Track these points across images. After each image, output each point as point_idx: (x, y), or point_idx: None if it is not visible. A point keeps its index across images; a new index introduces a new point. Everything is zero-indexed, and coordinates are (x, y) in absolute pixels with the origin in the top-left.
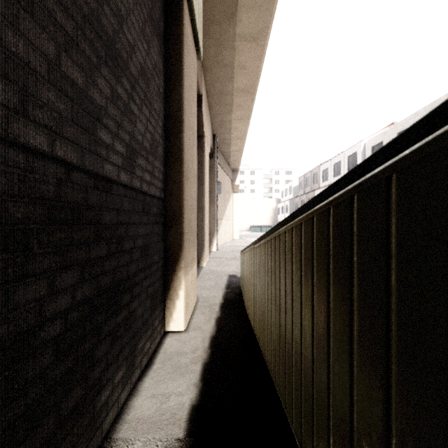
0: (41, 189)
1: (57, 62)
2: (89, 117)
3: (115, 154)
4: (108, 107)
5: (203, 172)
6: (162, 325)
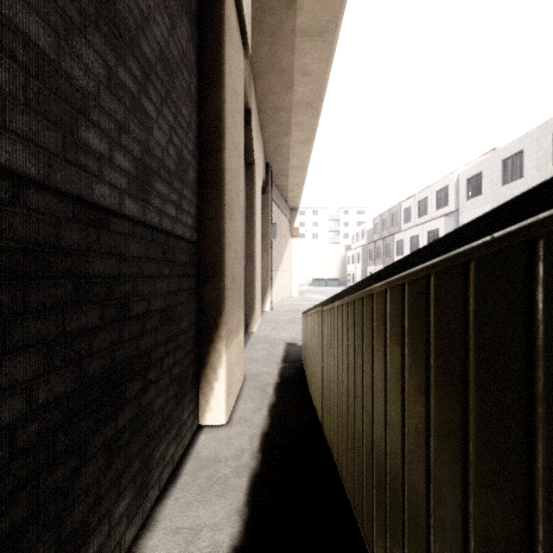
0: None
1: None
2: (63, 105)
3: (114, 170)
4: (102, 96)
5: (253, 210)
6: (194, 418)
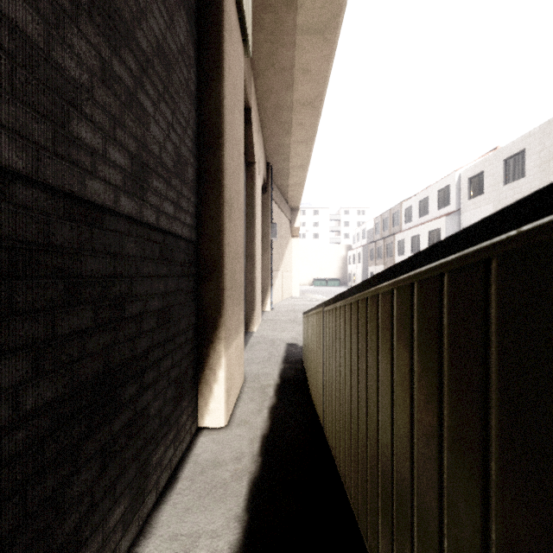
0: None
1: None
2: (53, 97)
3: (108, 166)
4: (96, 89)
5: (253, 209)
6: (193, 420)
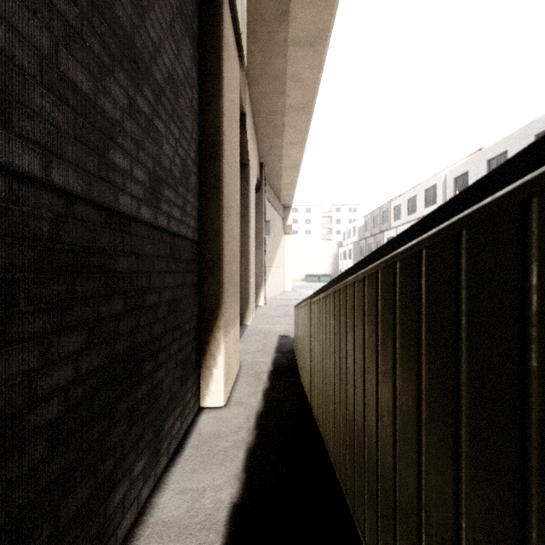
0: (31, 226)
1: (53, 59)
2: (98, 134)
3: (133, 183)
4: (125, 122)
5: (248, 209)
6: (195, 400)
